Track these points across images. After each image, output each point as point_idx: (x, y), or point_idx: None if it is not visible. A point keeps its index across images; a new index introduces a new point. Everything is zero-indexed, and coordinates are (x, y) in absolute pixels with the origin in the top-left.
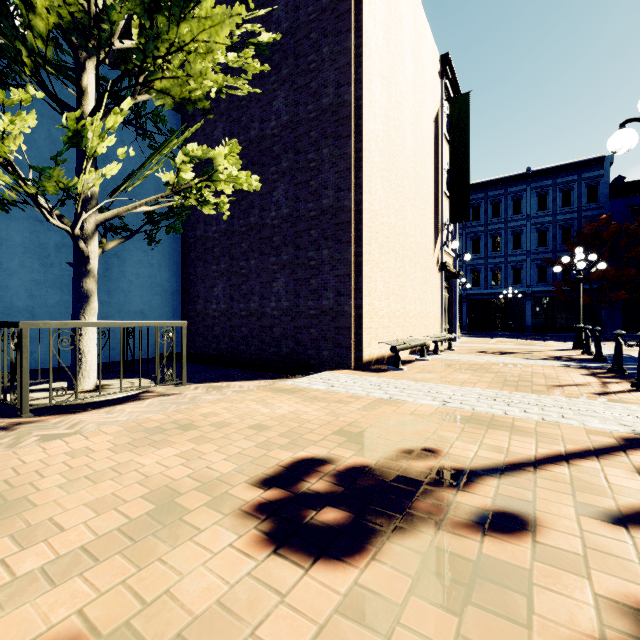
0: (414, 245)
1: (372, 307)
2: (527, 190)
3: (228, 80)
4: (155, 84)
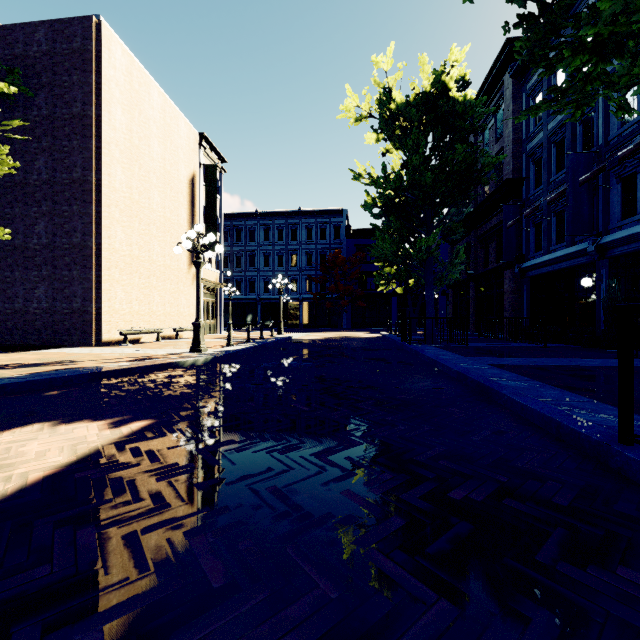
0: (163, 267)
1: (112, 308)
2: (300, 223)
3: None
4: None
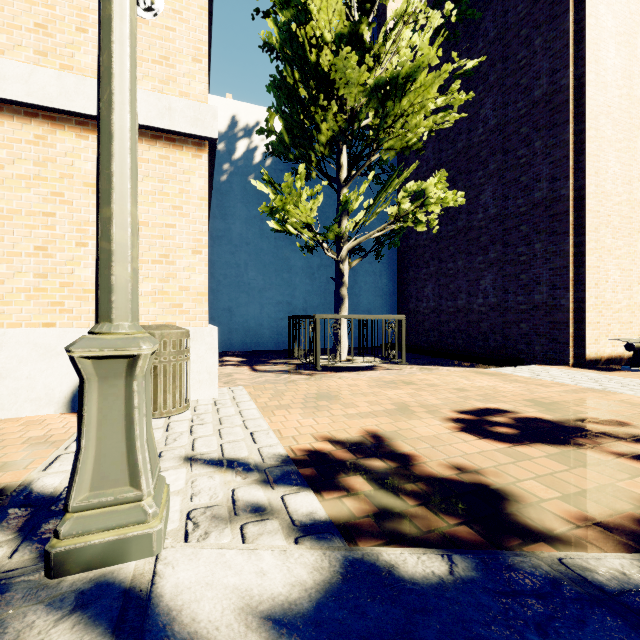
0: None
1: (600, 300)
2: None
3: (437, 121)
4: (384, 146)
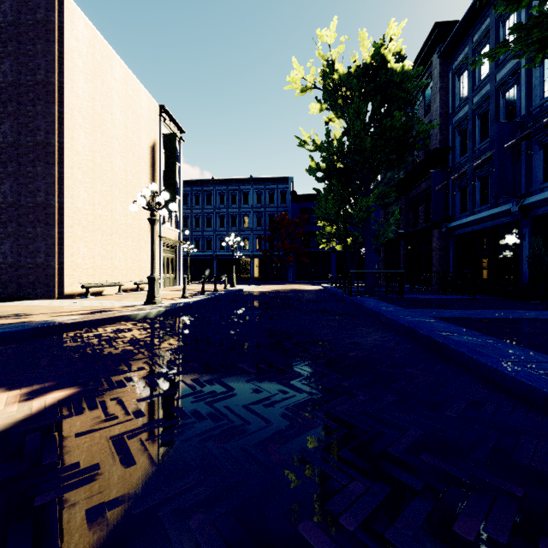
0: (125, 226)
1: (75, 263)
2: (251, 189)
3: None
4: None
